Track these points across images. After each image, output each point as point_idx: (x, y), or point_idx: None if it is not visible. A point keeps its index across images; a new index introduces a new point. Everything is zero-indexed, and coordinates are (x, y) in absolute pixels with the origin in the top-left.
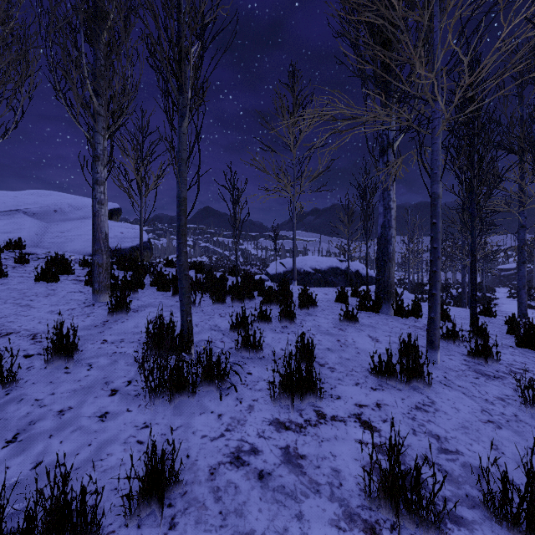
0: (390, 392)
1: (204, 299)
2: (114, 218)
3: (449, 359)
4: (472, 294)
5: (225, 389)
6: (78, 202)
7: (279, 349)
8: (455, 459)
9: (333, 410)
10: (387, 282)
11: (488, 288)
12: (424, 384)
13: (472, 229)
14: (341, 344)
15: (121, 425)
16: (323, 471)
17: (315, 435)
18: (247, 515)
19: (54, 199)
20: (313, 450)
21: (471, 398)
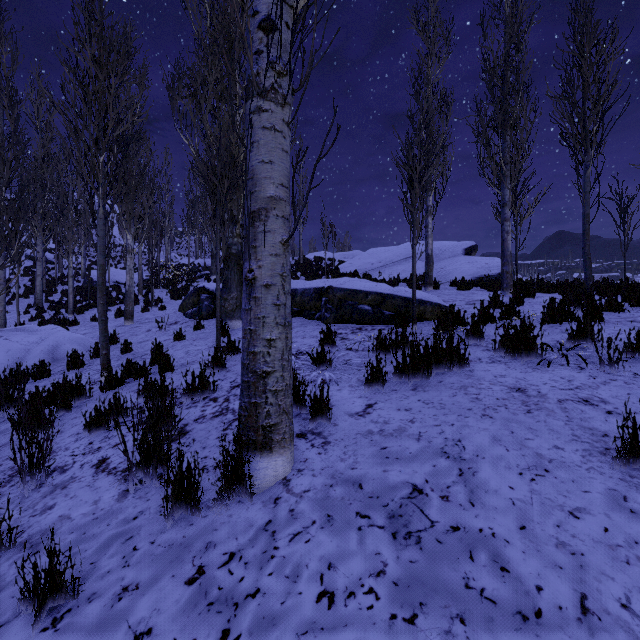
0: None
1: None
2: (472, 254)
3: None
4: None
5: (621, 312)
6: (443, 245)
7: None
8: None
9: None
10: None
11: None
12: None
13: None
14: None
15: None
16: None
17: None
18: (637, 325)
19: None
20: None
21: None
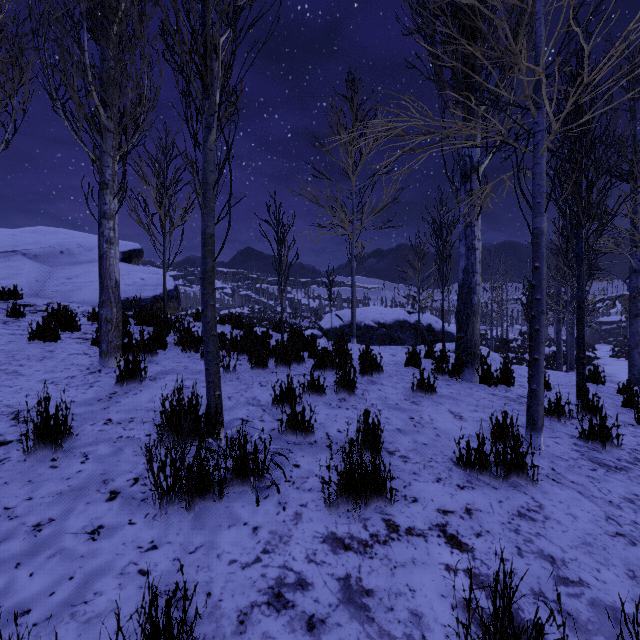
0: (483, 491)
1: (241, 363)
2: (134, 261)
3: (555, 442)
4: (579, 357)
5: (263, 488)
6: (91, 242)
7: (335, 431)
8: (579, 594)
9: (409, 518)
10: (470, 342)
11: (587, 346)
12: (527, 480)
13: (579, 275)
14: (415, 423)
15: (119, 546)
16: (398, 615)
17: (385, 558)
18: None
19: (61, 238)
20: (384, 581)
21: (590, 499)
